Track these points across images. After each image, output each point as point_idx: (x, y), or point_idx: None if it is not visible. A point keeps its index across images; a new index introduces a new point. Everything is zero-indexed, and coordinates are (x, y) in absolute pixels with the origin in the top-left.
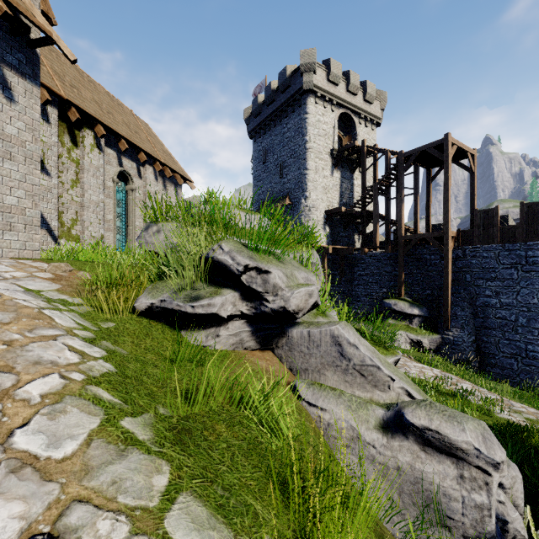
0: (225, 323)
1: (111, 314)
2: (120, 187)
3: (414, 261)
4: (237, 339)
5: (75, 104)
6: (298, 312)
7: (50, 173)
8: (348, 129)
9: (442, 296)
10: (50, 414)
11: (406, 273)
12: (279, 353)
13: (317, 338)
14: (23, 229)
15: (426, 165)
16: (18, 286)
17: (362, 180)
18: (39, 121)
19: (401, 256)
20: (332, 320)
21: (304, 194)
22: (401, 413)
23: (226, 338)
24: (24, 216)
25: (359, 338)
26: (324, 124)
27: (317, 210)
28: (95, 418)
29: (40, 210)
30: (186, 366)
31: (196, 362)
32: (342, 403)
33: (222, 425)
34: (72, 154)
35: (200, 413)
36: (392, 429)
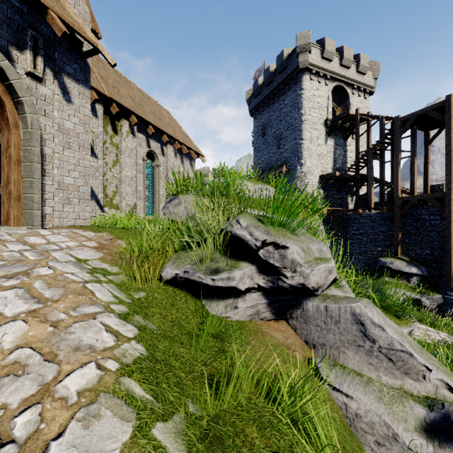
0: (242, 295)
1: (142, 283)
2: (148, 164)
3: (411, 221)
4: (254, 311)
5: (115, 100)
6: (317, 289)
7: (98, 156)
8: (341, 100)
9: (443, 256)
10: (85, 420)
11: (402, 233)
12: (293, 324)
13: (336, 314)
14: (77, 203)
15: (424, 128)
16: (71, 256)
17: (356, 146)
18: (89, 116)
19: (397, 217)
20: (344, 290)
21: (300, 161)
22: (451, 419)
23: (244, 309)
24: (78, 193)
25: (384, 318)
26: (318, 97)
27: (312, 175)
28: (127, 424)
29: (89, 187)
30: (209, 342)
31: (218, 337)
32: (371, 393)
33: (253, 428)
34: (113, 140)
35: (228, 409)
36: (438, 436)
